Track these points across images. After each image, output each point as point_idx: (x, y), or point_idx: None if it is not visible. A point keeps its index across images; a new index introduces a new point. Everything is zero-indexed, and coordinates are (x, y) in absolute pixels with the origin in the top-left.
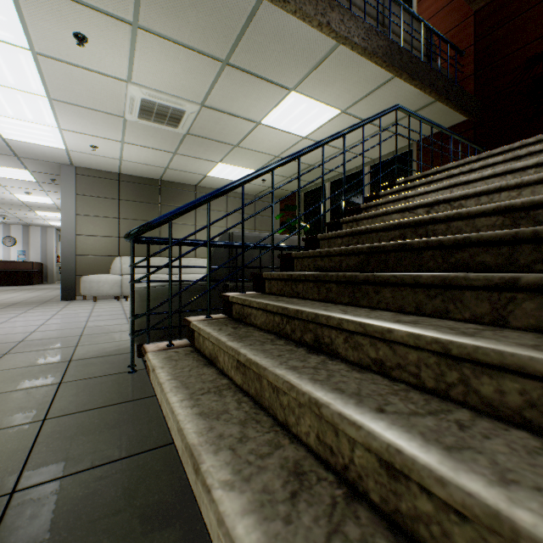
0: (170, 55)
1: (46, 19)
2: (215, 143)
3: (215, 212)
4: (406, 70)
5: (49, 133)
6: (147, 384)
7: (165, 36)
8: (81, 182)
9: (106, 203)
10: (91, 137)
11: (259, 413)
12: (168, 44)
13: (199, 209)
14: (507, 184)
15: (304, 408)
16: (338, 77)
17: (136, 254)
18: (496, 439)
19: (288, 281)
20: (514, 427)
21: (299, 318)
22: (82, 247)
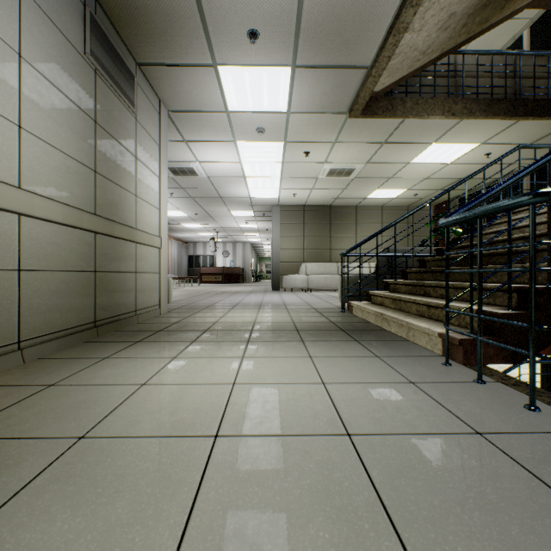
0: (350, 148)
1: (294, 151)
2: (373, 179)
3: (371, 225)
4: (532, 114)
5: (273, 192)
6: (352, 314)
7: (349, 142)
8: (283, 215)
9: (296, 227)
10: (294, 190)
11: (399, 311)
12: (350, 144)
13: (359, 223)
14: (541, 221)
15: (412, 304)
16: (469, 130)
17: (314, 260)
18: (454, 302)
19: (419, 273)
20: (464, 302)
21: (418, 285)
22: (283, 257)
